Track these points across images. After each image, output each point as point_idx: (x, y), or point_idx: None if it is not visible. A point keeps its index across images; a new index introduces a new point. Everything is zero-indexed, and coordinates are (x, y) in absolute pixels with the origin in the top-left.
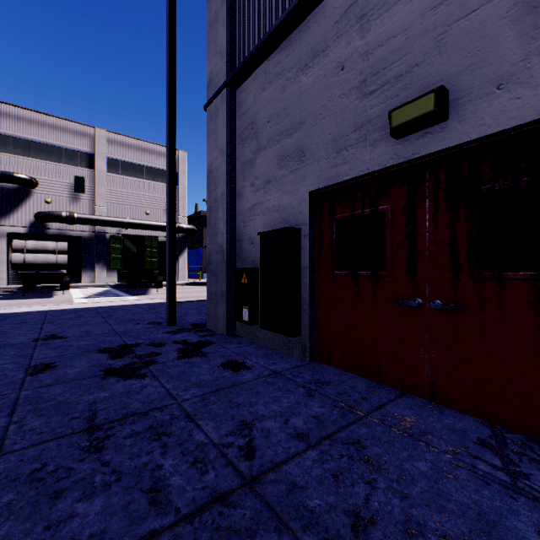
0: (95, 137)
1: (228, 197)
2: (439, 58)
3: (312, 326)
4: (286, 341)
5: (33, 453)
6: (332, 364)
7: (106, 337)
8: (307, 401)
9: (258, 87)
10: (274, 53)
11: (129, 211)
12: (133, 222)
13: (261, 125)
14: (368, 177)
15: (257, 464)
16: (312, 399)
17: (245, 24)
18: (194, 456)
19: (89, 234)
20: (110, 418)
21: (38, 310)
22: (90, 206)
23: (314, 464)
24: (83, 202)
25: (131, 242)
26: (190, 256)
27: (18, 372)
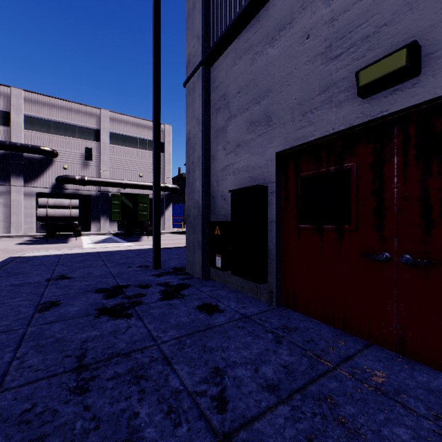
0: (101, 117)
1: (203, 159)
2: (409, 14)
3: (278, 275)
4: (254, 286)
5: (26, 391)
6: (298, 310)
7: (103, 279)
8: (276, 348)
9: (229, 63)
10: (244, 31)
11: (126, 174)
12: (129, 183)
13: (232, 96)
14: (333, 137)
15: (229, 418)
16: (280, 346)
17: (218, 10)
18: (169, 404)
19: (95, 193)
20: (97, 357)
21: (54, 253)
22: (97, 171)
23: (286, 423)
24: (91, 168)
25: (127, 199)
26: (174, 209)
27: (29, 309)
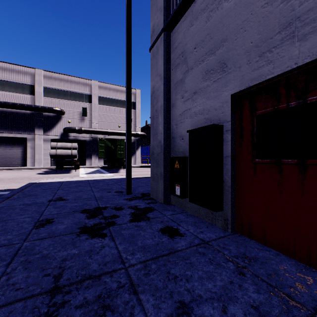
0: (92, 86)
1: (165, 107)
2: None
3: (233, 204)
4: (210, 213)
5: (2, 315)
6: (253, 237)
7: (88, 201)
8: (240, 281)
9: (187, 25)
10: None
11: (109, 125)
12: (112, 131)
13: (189, 52)
14: (293, 72)
15: None
16: (244, 279)
17: None
18: None
19: (89, 138)
20: (71, 278)
21: (59, 181)
22: (90, 123)
23: None
24: (86, 121)
25: (110, 142)
26: (142, 150)
27: (30, 225)
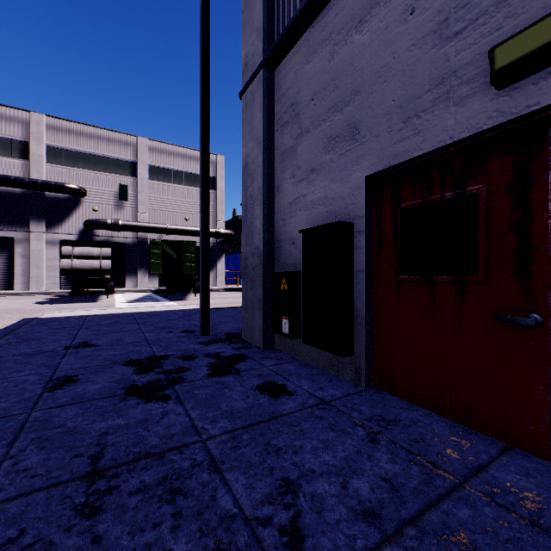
0: (138, 146)
1: (265, 191)
2: None
3: (368, 344)
4: (334, 360)
5: (14, 509)
6: (396, 393)
7: (136, 347)
8: (370, 450)
9: (300, 61)
10: (319, 16)
11: (169, 217)
12: (173, 228)
13: (304, 104)
14: (449, 150)
15: None
16: (377, 447)
17: None
18: (216, 538)
19: (132, 240)
20: (118, 458)
21: (79, 314)
22: (133, 213)
23: None
24: (126, 210)
25: (170, 248)
26: (228, 261)
27: (37, 386)
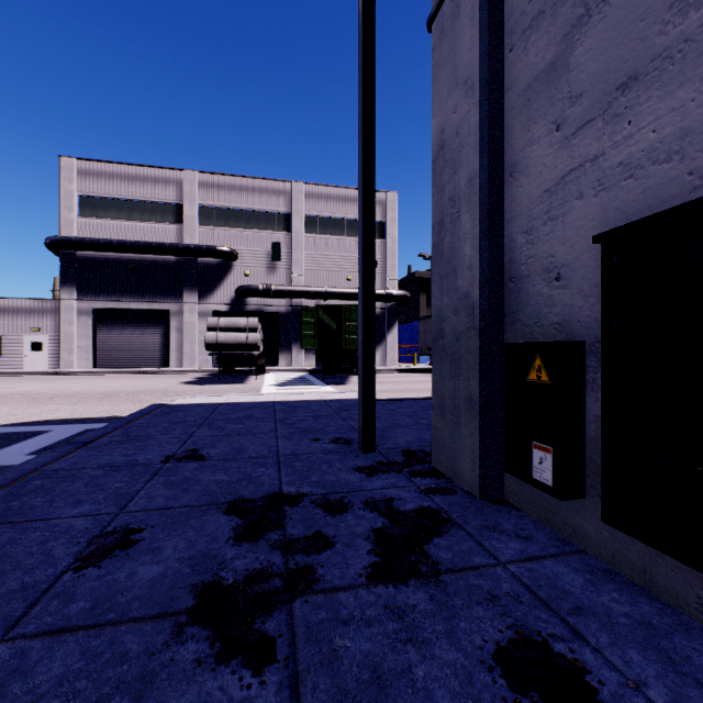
0: (292, 194)
1: (484, 179)
2: None
3: None
4: None
5: None
6: None
7: (257, 468)
8: None
9: None
10: None
11: (328, 278)
12: (332, 291)
13: None
14: None
15: None
16: None
17: None
18: None
19: (285, 308)
20: None
21: (212, 401)
22: (287, 275)
23: None
24: (279, 272)
25: (328, 316)
26: (401, 332)
27: (70, 549)
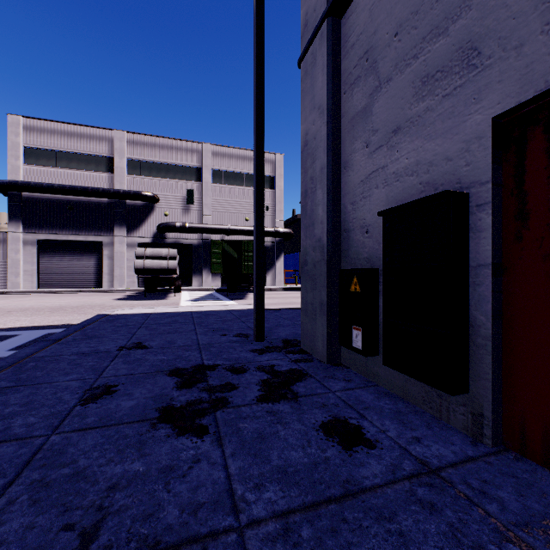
0: (202, 152)
1: (329, 170)
2: None
3: (497, 380)
4: (433, 394)
5: None
6: None
7: (185, 352)
8: None
9: None
10: None
11: (231, 218)
12: (234, 228)
13: (383, 46)
14: None
15: None
16: None
17: None
18: None
19: (197, 241)
20: (114, 545)
21: (144, 312)
22: (198, 216)
23: None
24: (192, 213)
25: (231, 247)
26: (287, 260)
27: (74, 396)
